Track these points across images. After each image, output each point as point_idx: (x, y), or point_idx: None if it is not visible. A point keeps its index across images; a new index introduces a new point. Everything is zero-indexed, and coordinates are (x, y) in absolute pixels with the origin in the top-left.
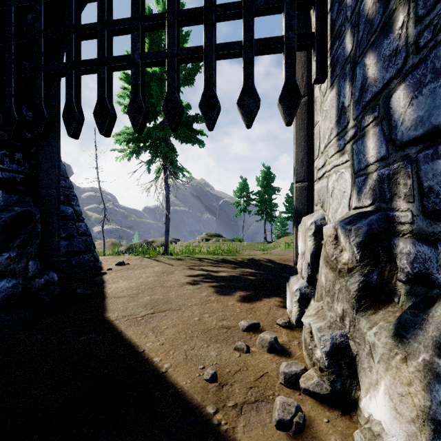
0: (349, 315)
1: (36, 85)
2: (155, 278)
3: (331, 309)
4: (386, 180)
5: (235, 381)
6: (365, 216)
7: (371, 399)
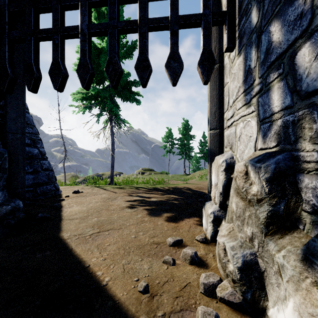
0: (258, 237)
1: (1, 48)
2: (102, 203)
3: (241, 231)
4: (290, 126)
5: (163, 291)
6: (272, 156)
7: (279, 311)
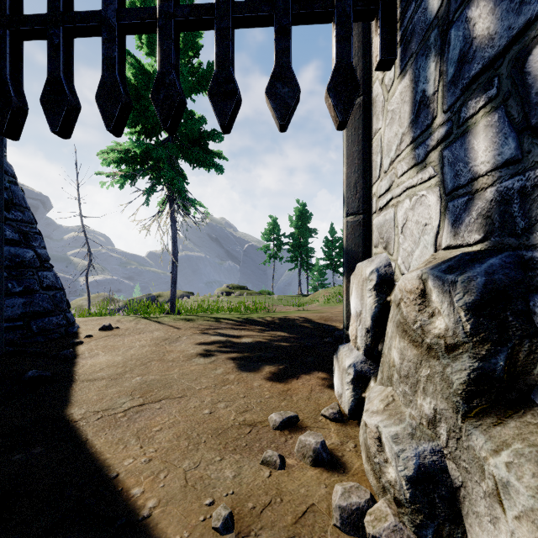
0: (448, 420)
1: None
2: (152, 347)
3: (410, 404)
4: (516, 199)
5: (262, 527)
6: (478, 259)
7: None
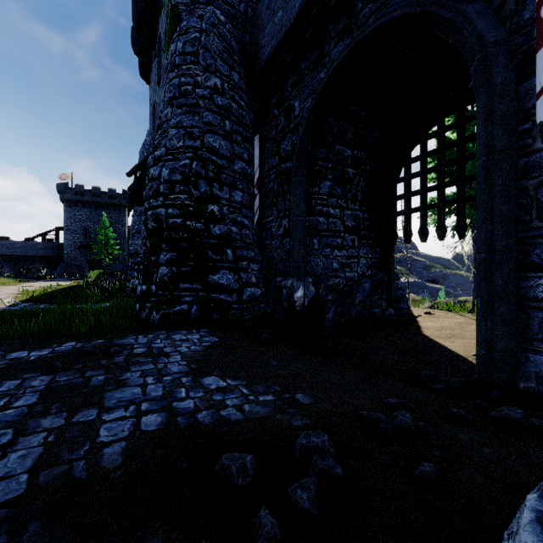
0: None
1: (391, 222)
2: (456, 324)
3: None
4: None
5: None
6: None
7: None
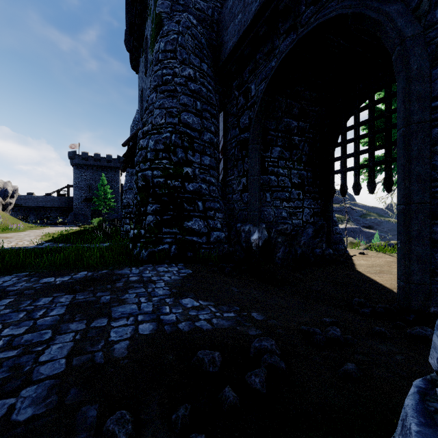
0: None
1: (329, 179)
2: (385, 263)
3: None
4: None
5: None
6: None
7: None
